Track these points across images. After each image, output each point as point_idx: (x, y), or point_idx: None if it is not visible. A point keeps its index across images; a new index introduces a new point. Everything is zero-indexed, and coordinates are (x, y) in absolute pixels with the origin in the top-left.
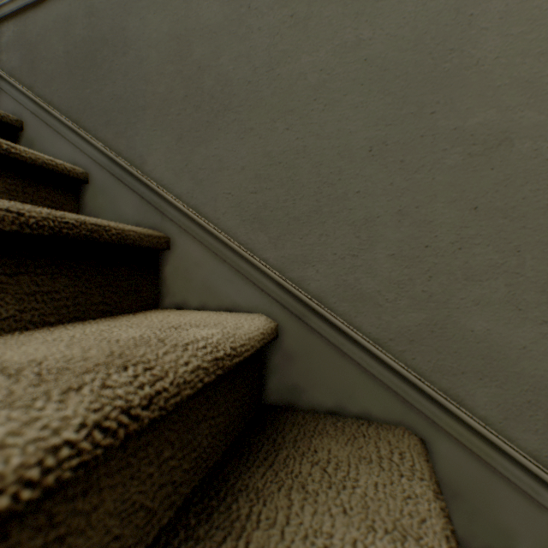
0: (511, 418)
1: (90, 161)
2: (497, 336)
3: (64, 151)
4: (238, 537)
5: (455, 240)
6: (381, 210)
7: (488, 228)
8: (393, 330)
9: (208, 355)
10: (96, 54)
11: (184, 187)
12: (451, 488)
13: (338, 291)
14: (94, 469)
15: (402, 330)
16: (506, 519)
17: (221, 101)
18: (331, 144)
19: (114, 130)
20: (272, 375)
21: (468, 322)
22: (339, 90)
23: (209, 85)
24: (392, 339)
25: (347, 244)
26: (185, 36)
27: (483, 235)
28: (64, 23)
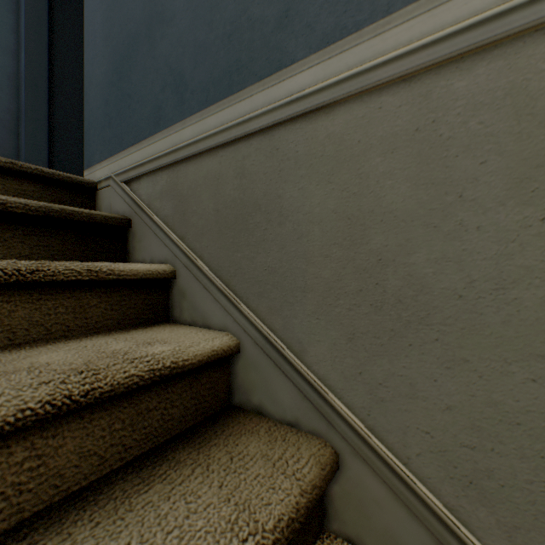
0: None
1: (241, 329)
2: None
3: (214, 311)
4: None
5: None
6: None
7: None
8: None
9: None
10: (247, 217)
11: (357, 398)
12: None
13: None
14: None
15: None
16: None
17: (412, 309)
18: None
19: (267, 303)
20: None
21: None
22: None
23: (393, 284)
24: None
25: None
26: (358, 217)
27: None
28: (214, 180)
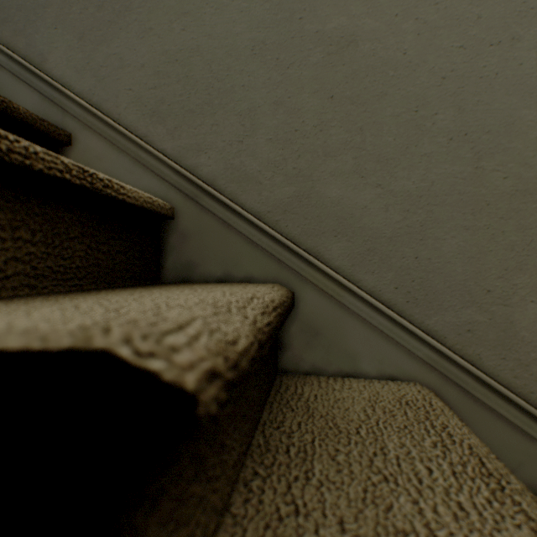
0: (357, 264)
1: None
2: (347, 200)
3: None
4: (90, 295)
5: (318, 124)
6: (262, 101)
7: (341, 113)
8: (271, 204)
9: (73, 163)
10: None
11: (86, 85)
12: (314, 328)
13: (227, 174)
14: None
15: (278, 203)
16: (353, 345)
17: (122, 2)
18: (221, 44)
19: (12, 28)
20: (170, 255)
21: (327, 191)
22: None
23: None
24: (270, 211)
25: (234, 132)
26: None
27: (337, 119)
28: None
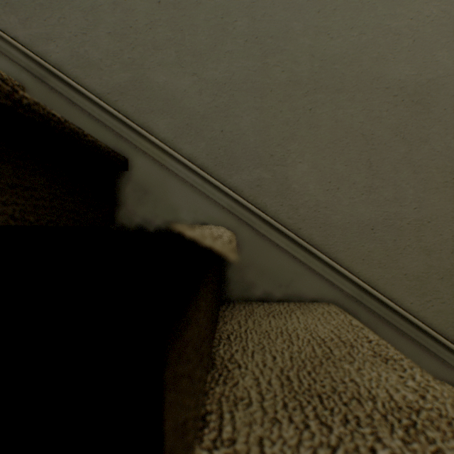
0: (179, 137)
1: None
2: (171, 86)
3: None
4: None
5: (148, 23)
6: (103, 1)
7: (166, 15)
8: (110, 87)
9: None
10: None
11: None
12: (145, 188)
13: (73, 61)
14: None
15: (116, 87)
16: (175, 200)
17: None
18: None
19: None
20: None
21: (156, 78)
22: None
23: None
24: (110, 93)
25: (79, 25)
26: None
27: (164, 20)
28: None
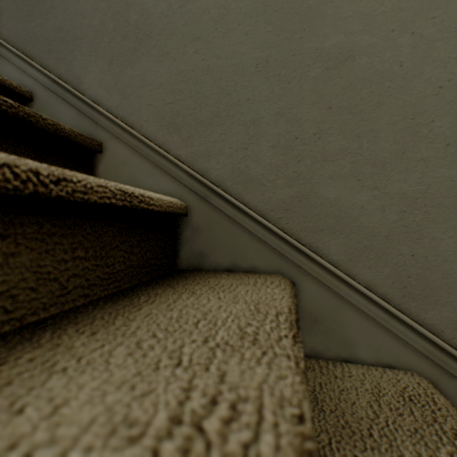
0: (354, 260)
1: (35, 83)
2: (345, 201)
3: (12, 76)
4: (134, 307)
5: (316, 132)
6: (264, 112)
7: (338, 122)
8: (273, 203)
9: (117, 187)
10: None
11: (114, 102)
12: (313, 316)
13: (233, 177)
14: (12, 225)
15: (280, 203)
16: (350, 333)
17: (144, 31)
18: (228, 63)
19: (55, 57)
20: (184, 246)
21: (325, 192)
22: (234, 21)
23: (134, 18)
24: (272, 210)
25: (240, 140)
26: None
27: (335, 127)
28: None
